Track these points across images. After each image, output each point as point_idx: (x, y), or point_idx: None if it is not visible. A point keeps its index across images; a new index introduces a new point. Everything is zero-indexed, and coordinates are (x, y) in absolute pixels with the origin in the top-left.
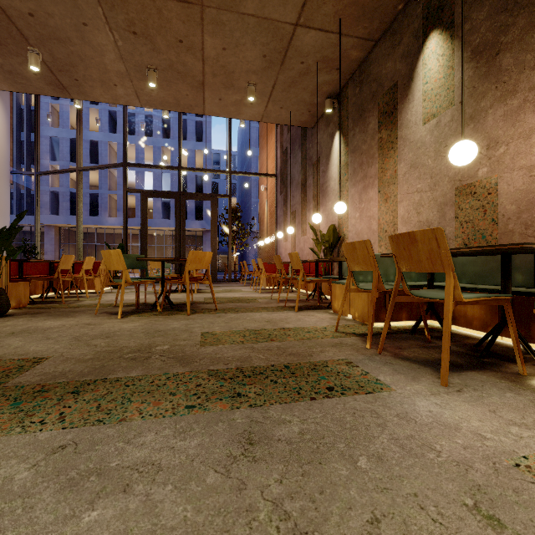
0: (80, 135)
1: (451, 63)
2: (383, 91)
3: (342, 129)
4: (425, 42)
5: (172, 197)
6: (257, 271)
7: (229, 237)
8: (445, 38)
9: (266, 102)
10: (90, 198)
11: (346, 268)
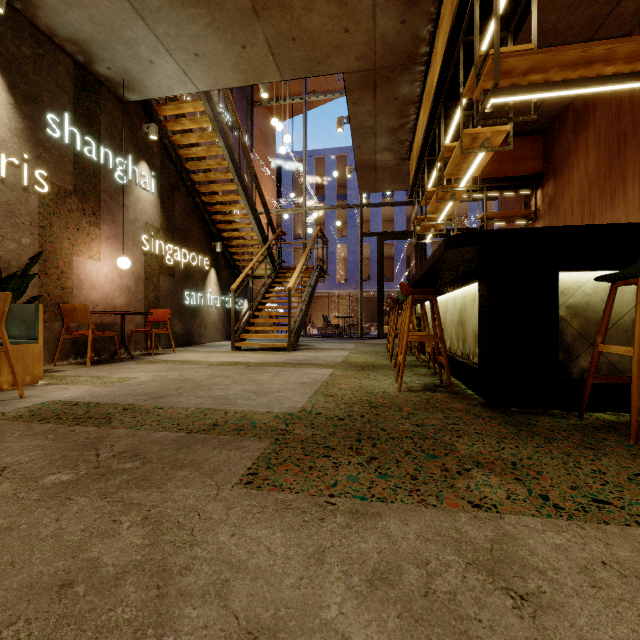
0: None
1: None
2: None
3: None
4: None
5: None
6: None
7: None
8: None
9: None
10: None
11: None
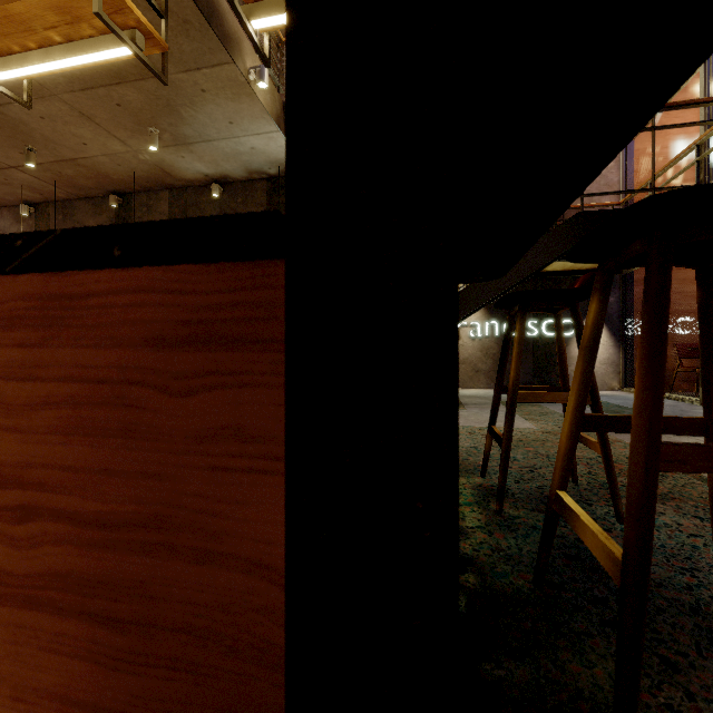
0: None
1: None
2: None
3: None
4: None
5: None
6: None
7: None
8: None
9: None
10: None
11: None
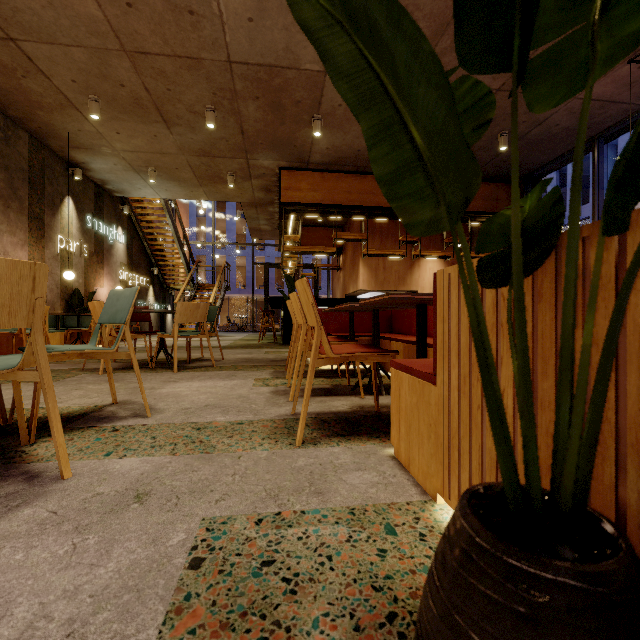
0: None
1: None
2: None
3: None
4: None
5: None
6: None
7: None
8: None
9: None
10: None
11: None
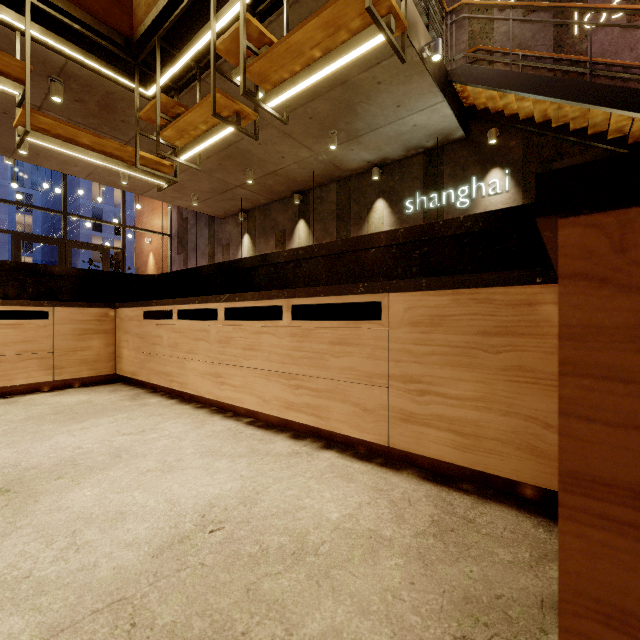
0: None
1: (309, 238)
2: (278, 229)
3: (250, 234)
4: (299, 221)
5: (55, 244)
6: None
7: None
8: (307, 226)
9: (198, 202)
10: None
11: None
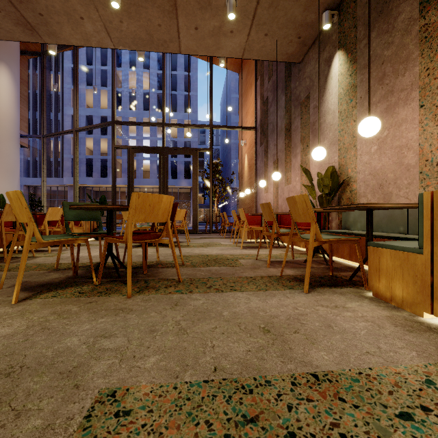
0: (77, 99)
1: None
2: None
3: (345, 46)
4: None
5: (156, 152)
6: (238, 223)
7: (210, 190)
8: None
9: (248, 27)
10: (102, 163)
11: (355, 220)
